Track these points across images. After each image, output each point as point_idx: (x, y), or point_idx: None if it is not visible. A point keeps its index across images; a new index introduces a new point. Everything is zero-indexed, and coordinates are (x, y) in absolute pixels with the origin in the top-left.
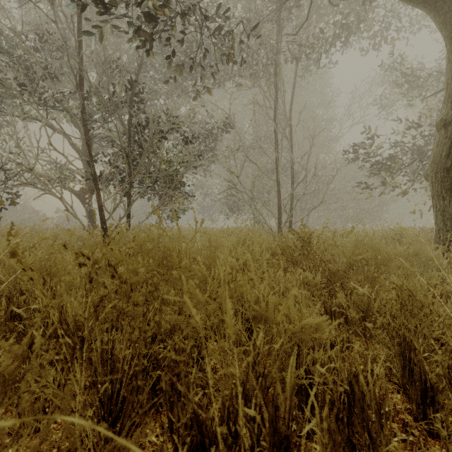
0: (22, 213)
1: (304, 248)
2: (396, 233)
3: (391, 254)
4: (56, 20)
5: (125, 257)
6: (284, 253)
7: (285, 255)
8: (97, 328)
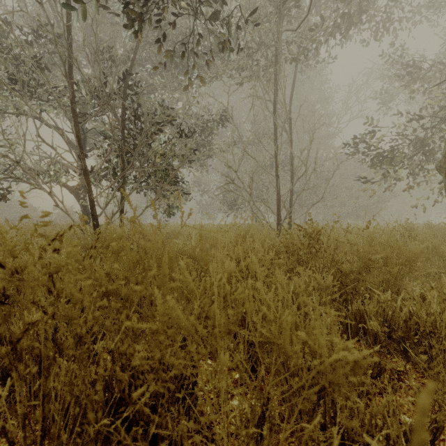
0: (21, 210)
1: (311, 246)
2: (406, 229)
3: (417, 253)
4: (42, 2)
5: (71, 262)
6: (288, 251)
7: (290, 253)
8: (15, 377)
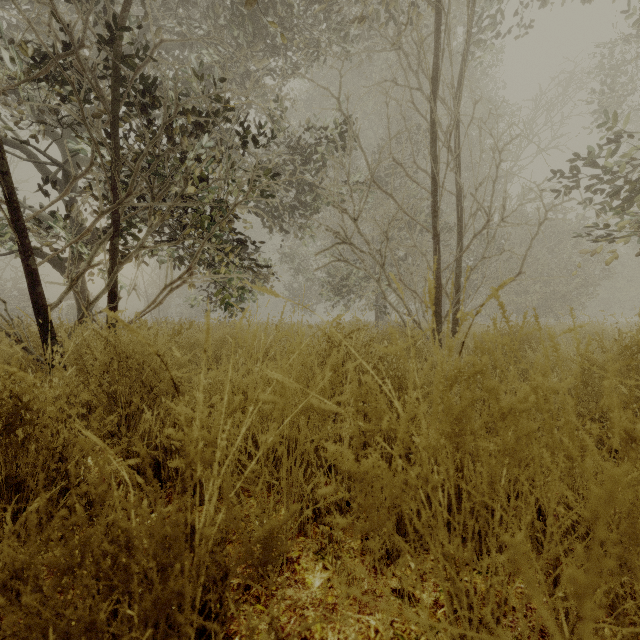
0: (17, 301)
1: None
2: None
3: None
4: None
5: None
6: None
7: None
8: None
